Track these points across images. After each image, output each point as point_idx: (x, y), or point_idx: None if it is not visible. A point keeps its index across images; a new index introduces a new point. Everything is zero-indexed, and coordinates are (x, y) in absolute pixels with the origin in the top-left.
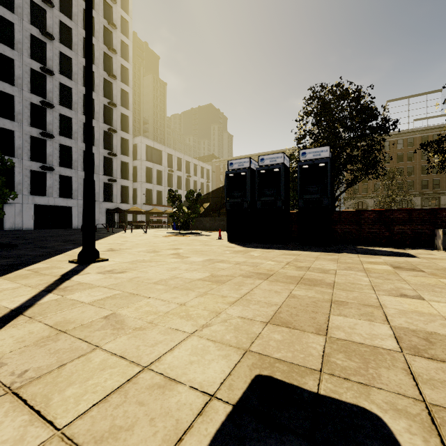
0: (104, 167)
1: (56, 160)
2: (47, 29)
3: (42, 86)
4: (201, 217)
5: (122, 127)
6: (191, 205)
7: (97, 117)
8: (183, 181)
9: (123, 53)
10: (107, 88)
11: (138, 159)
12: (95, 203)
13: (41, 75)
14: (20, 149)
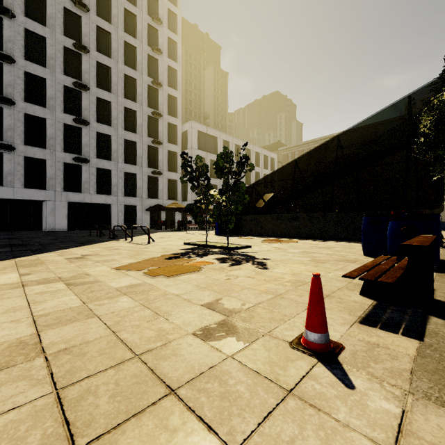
0: (149, 158)
1: (92, 151)
2: (82, 1)
3: (77, 67)
4: (259, 214)
5: (169, 111)
6: (226, 184)
7: (140, 100)
8: (242, 173)
9: (171, 24)
10: (152, 66)
11: (188, 148)
12: (138, 200)
13: (77, 55)
14: (52, 139)
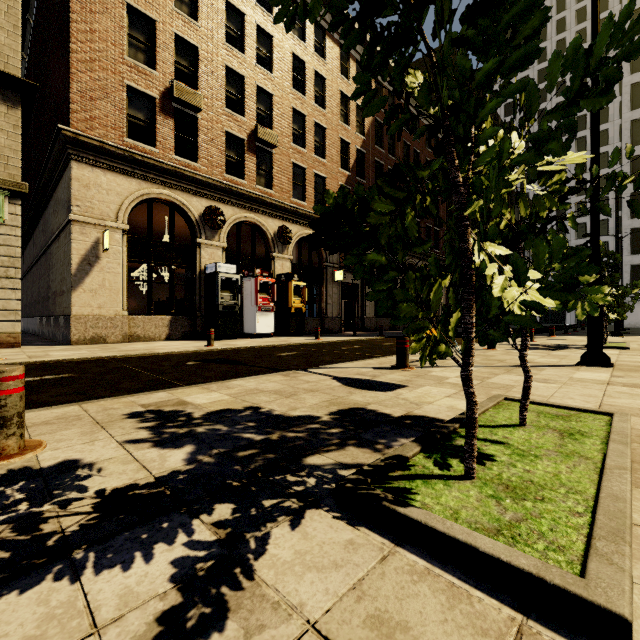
0: None
1: None
2: None
3: None
4: None
5: None
6: None
7: None
8: None
9: None
10: None
11: None
12: None
13: None
14: None
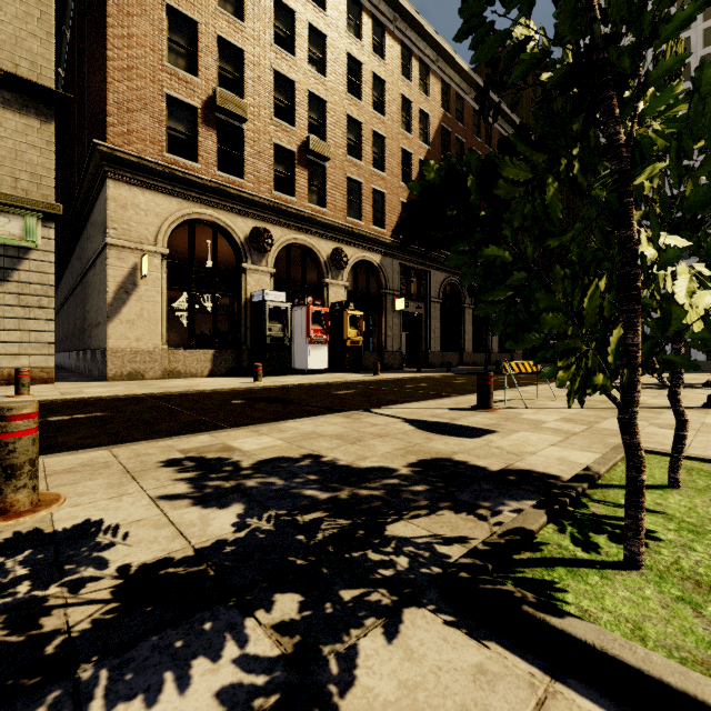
0: None
1: None
2: None
3: None
4: None
5: None
6: None
7: None
8: None
9: None
10: None
11: None
12: None
13: None
14: None
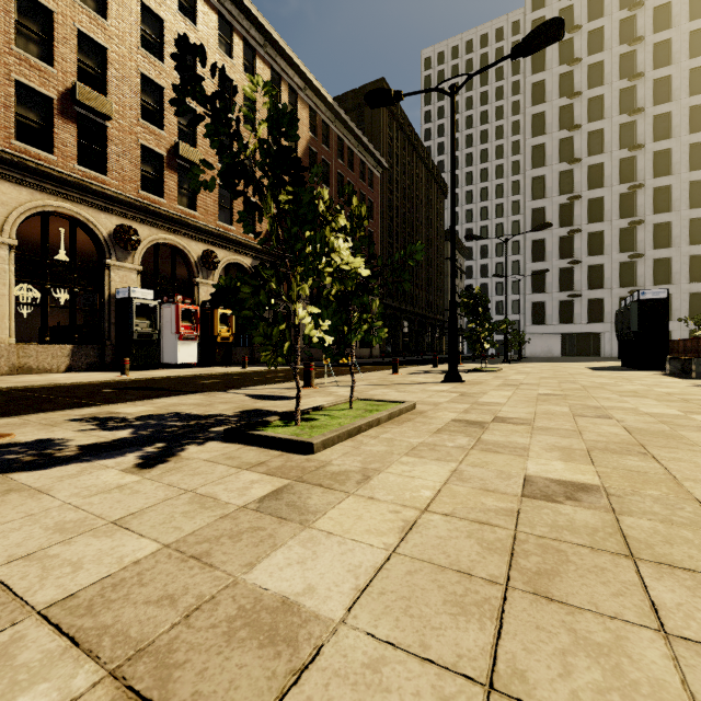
0: None
1: (648, 280)
2: (637, 140)
3: (632, 205)
4: None
5: None
6: None
7: None
8: None
9: None
10: None
11: None
12: None
13: (631, 194)
14: (609, 279)
